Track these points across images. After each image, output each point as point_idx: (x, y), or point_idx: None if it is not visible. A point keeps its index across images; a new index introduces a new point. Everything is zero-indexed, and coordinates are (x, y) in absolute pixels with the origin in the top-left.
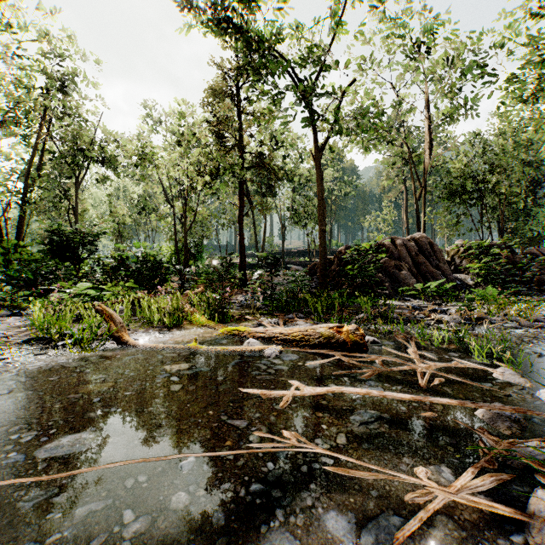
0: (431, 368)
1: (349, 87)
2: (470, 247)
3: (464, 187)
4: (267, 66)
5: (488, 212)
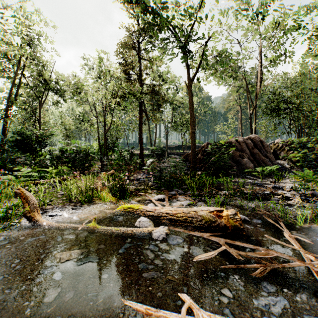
0: None
1: (212, 35)
2: (290, 143)
3: (280, 106)
4: (157, 25)
5: (294, 122)
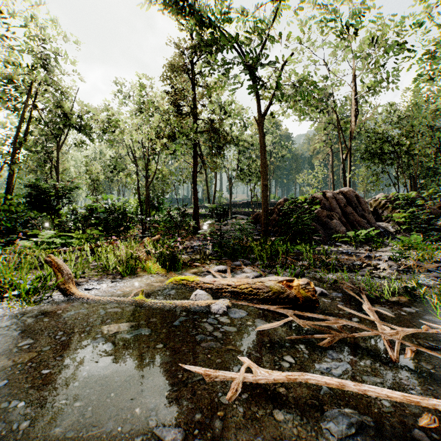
0: (399, 334)
1: (289, 57)
2: (394, 199)
3: (384, 149)
4: (217, 42)
5: (403, 170)
